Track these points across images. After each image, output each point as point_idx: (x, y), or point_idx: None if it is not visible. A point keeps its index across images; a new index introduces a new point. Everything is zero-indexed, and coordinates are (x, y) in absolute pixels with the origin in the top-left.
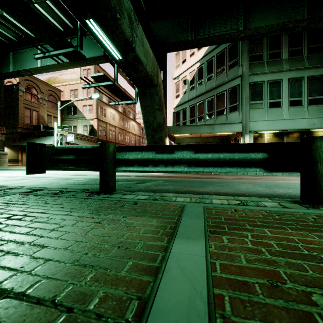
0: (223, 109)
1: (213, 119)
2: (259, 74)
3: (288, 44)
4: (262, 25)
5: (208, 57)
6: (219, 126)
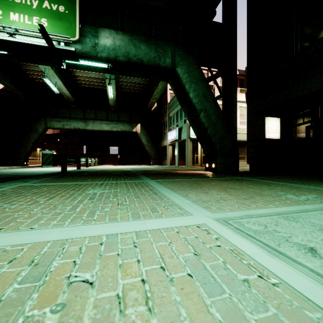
0: None
1: None
2: None
3: None
4: None
5: None
6: None
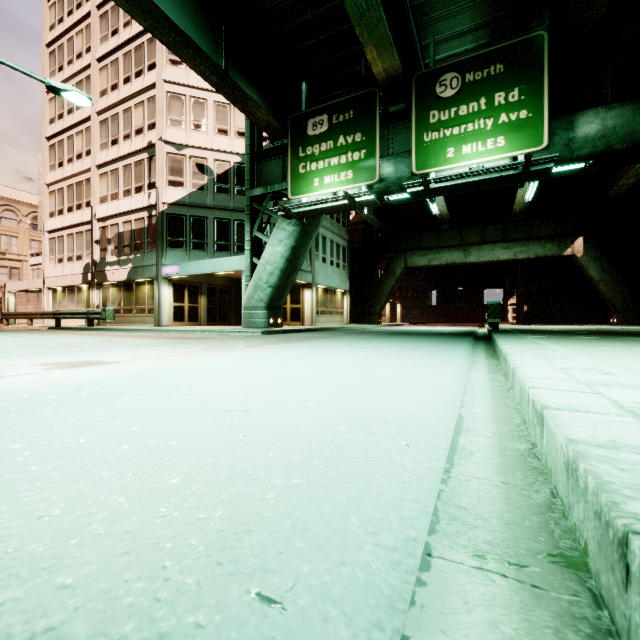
0: None
1: None
2: None
3: None
4: None
5: None
6: (299, 273)
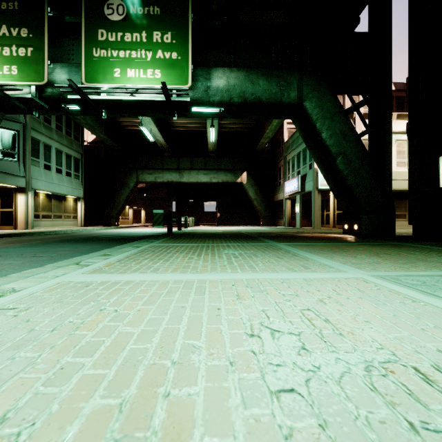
0: None
1: None
2: (37, 132)
3: (56, 117)
4: None
5: None
6: (3, 176)
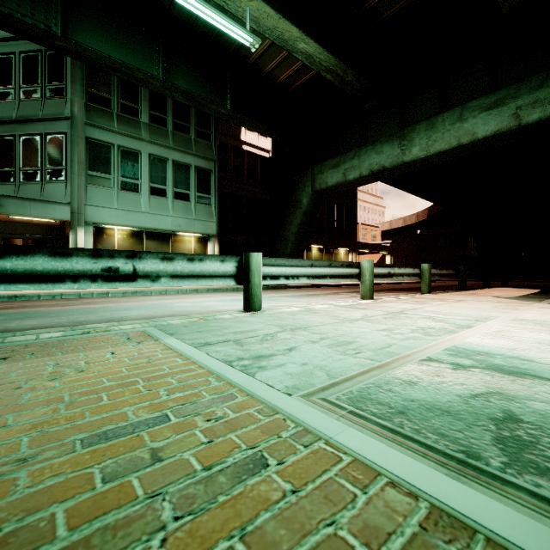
0: (36, 170)
1: (13, 186)
2: (105, 130)
3: (150, 103)
4: (98, 49)
5: (1, 49)
6: (17, 203)
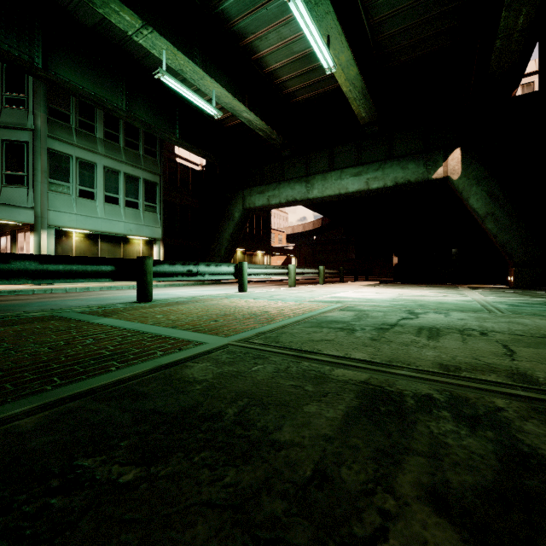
0: None
1: None
2: (65, 143)
3: (104, 121)
4: (73, 81)
5: None
6: None
